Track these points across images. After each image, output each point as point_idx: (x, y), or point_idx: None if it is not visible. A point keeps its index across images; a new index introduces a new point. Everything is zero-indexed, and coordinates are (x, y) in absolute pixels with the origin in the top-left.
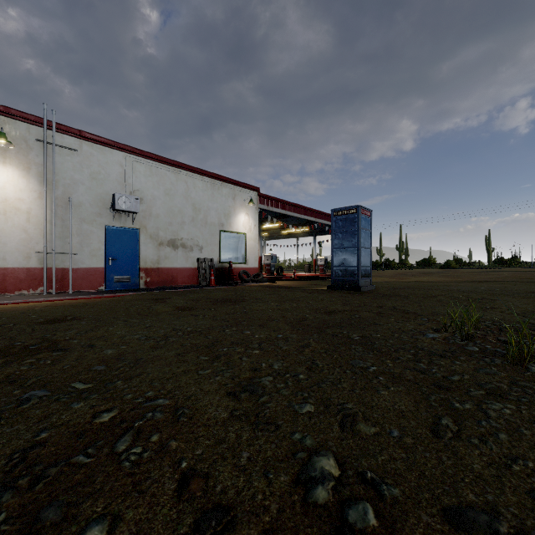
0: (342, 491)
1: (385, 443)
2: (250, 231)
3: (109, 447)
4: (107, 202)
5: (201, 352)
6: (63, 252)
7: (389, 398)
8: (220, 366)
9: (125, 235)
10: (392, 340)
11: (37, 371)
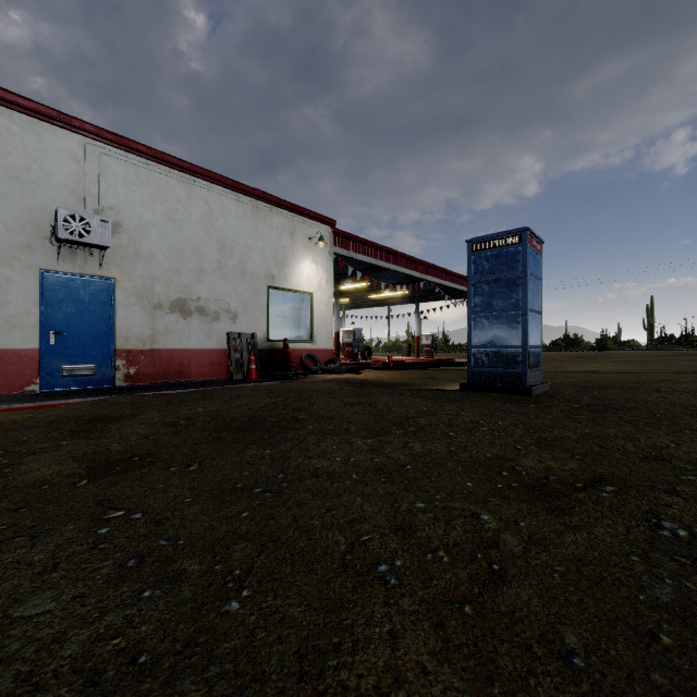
0: None
1: None
2: (319, 290)
3: None
4: (44, 226)
5: None
6: None
7: None
8: None
9: (85, 289)
10: None
11: None
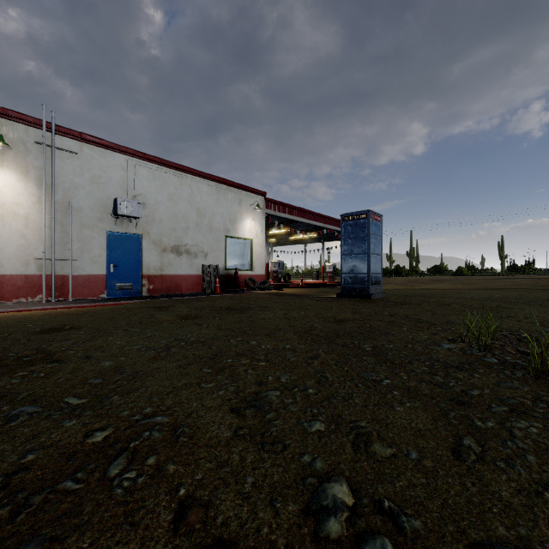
0: (357, 522)
1: (403, 466)
2: (256, 237)
3: (100, 471)
4: (108, 207)
5: (204, 364)
6: (62, 259)
7: (405, 415)
8: (224, 379)
9: (127, 241)
10: (405, 351)
11: (29, 385)
